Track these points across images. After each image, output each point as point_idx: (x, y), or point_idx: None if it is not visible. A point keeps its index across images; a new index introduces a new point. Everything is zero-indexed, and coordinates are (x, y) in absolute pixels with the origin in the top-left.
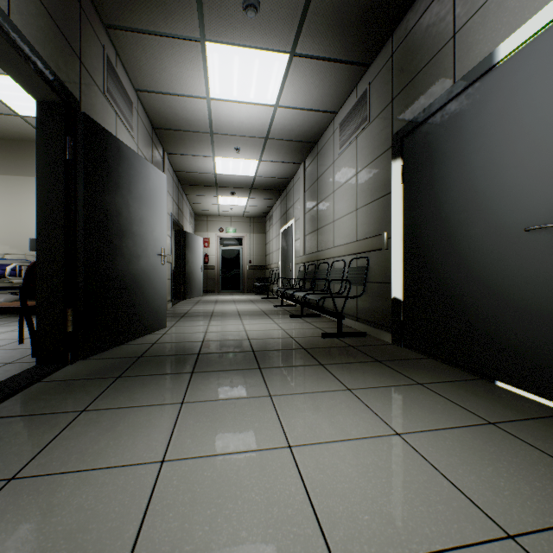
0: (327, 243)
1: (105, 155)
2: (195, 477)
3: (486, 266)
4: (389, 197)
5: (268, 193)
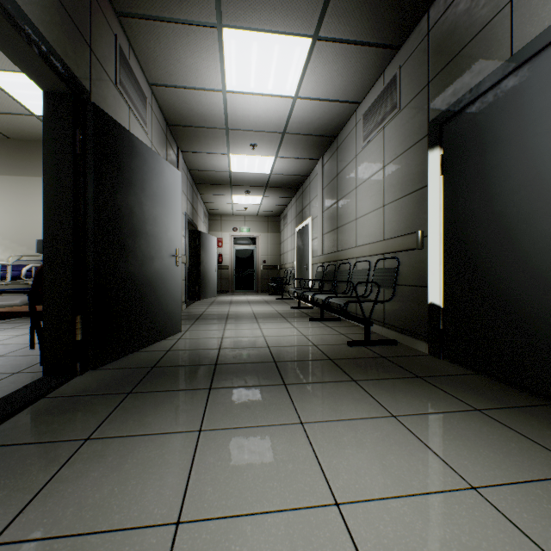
0: (348, 242)
1: (117, 150)
2: None
3: None
4: (424, 191)
5: (283, 192)
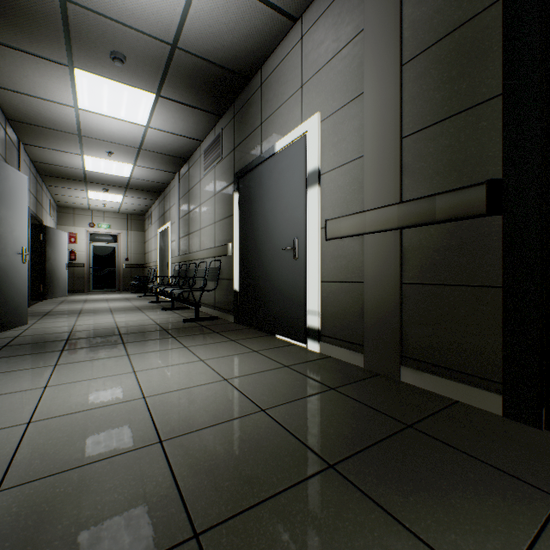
0: (196, 246)
1: None
2: (71, 388)
3: (272, 269)
4: (233, 217)
5: (145, 194)
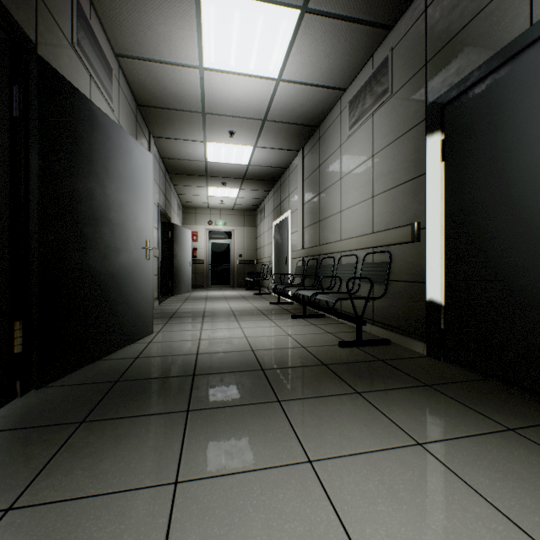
0: (331, 235)
1: (71, 118)
2: None
3: None
4: (421, 180)
5: (260, 184)
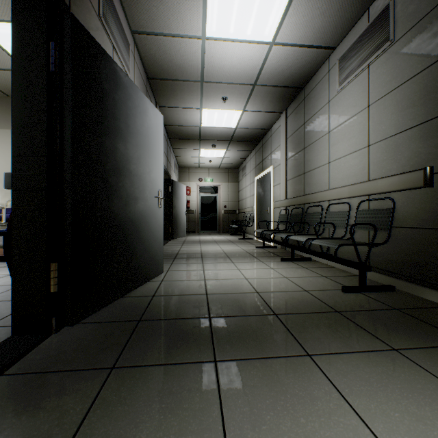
0: (318, 186)
1: (99, 76)
2: None
3: None
4: (435, 122)
5: (244, 145)
